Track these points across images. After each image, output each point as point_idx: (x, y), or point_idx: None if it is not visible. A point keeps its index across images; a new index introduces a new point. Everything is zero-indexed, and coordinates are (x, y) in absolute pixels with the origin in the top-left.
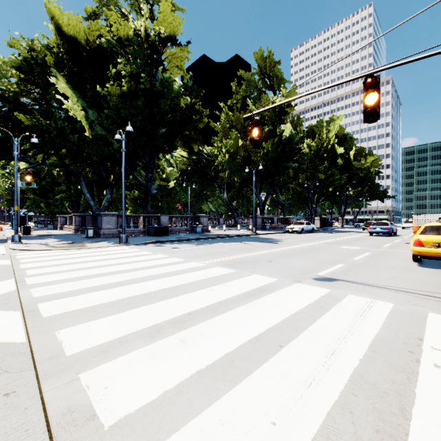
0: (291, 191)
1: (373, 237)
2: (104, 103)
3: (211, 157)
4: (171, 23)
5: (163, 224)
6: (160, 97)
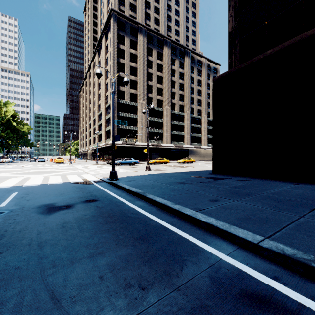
0: None
1: (41, 162)
2: None
3: None
4: None
5: None
6: None
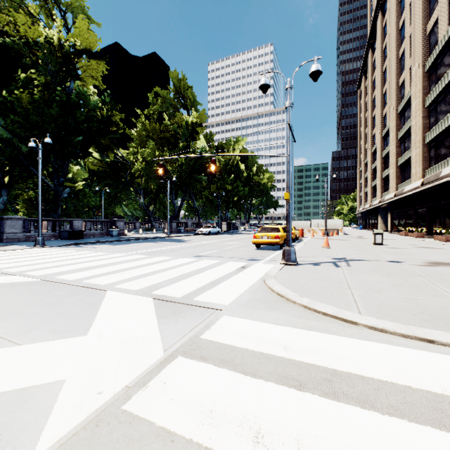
0: (204, 198)
1: None
2: (4, 99)
3: (126, 161)
4: (88, 39)
5: (77, 228)
6: (76, 108)
